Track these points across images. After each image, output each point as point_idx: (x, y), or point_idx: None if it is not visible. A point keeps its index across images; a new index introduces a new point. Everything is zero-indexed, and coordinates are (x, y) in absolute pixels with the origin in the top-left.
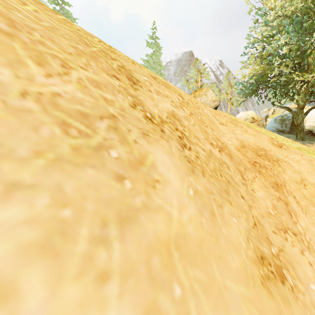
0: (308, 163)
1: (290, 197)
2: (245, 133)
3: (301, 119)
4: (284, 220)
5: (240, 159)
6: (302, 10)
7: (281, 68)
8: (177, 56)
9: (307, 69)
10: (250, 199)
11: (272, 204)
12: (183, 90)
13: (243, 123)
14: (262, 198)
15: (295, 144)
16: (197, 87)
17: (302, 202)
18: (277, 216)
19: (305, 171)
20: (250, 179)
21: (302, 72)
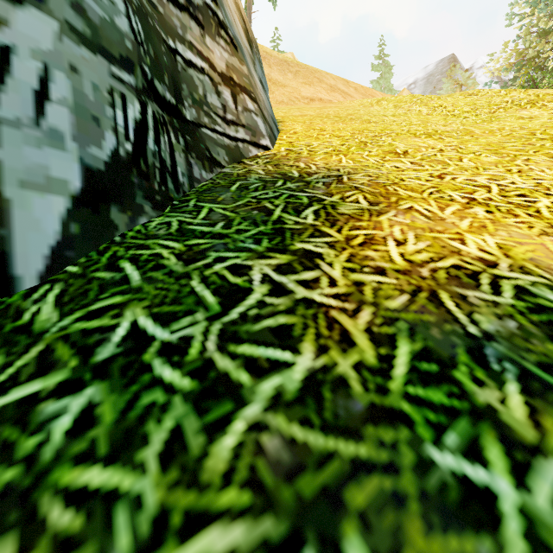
0: None
1: None
2: None
3: None
4: None
5: None
6: None
7: (540, 47)
8: (427, 70)
9: None
10: None
11: None
12: None
13: None
14: None
15: None
16: None
17: None
18: None
19: None
20: None
21: None
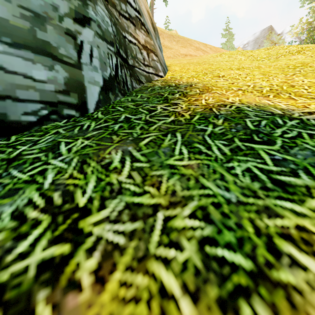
0: None
1: None
2: None
3: None
4: None
5: None
6: None
7: None
8: (255, 35)
9: None
10: None
11: None
12: None
13: None
14: None
15: None
16: None
17: None
18: None
19: None
20: None
21: None
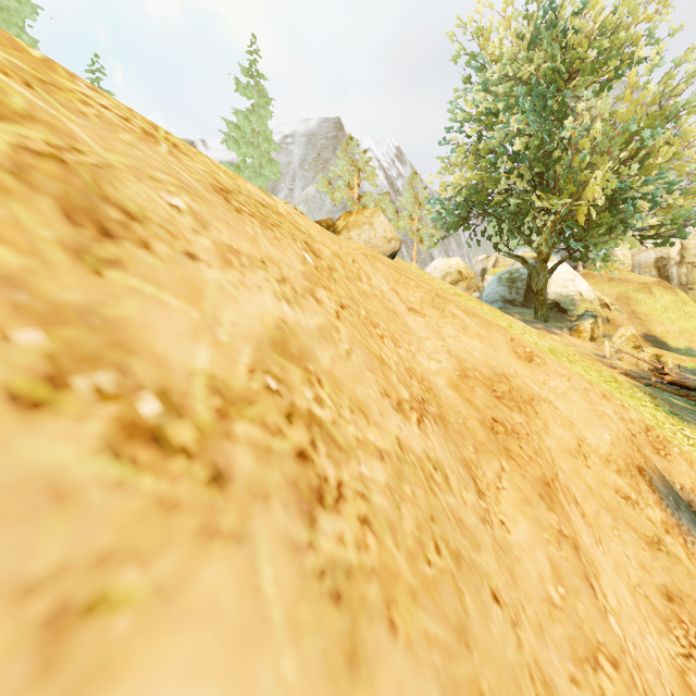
0: (582, 398)
1: (572, 511)
2: (464, 334)
3: (544, 282)
4: (585, 616)
5: (462, 417)
6: (547, 74)
7: (511, 179)
8: (309, 125)
9: (554, 188)
10: (508, 578)
11: (550, 560)
12: (321, 202)
13: (455, 303)
14: (526, 546)
15: (545, 342)
16: (351, 200)
17: (588, 507)
18: (568, 608)
19: (580, 418)
20: (492, 485)
21: (546, 191)
